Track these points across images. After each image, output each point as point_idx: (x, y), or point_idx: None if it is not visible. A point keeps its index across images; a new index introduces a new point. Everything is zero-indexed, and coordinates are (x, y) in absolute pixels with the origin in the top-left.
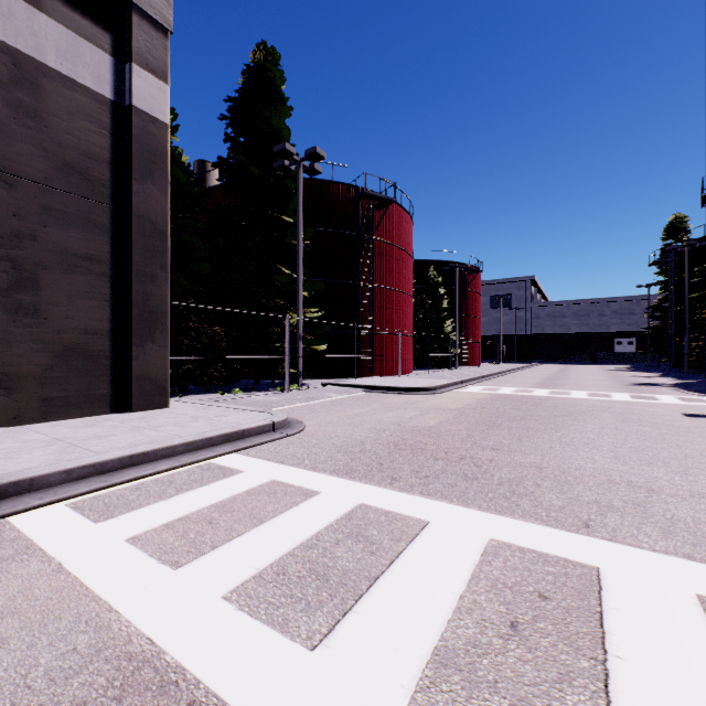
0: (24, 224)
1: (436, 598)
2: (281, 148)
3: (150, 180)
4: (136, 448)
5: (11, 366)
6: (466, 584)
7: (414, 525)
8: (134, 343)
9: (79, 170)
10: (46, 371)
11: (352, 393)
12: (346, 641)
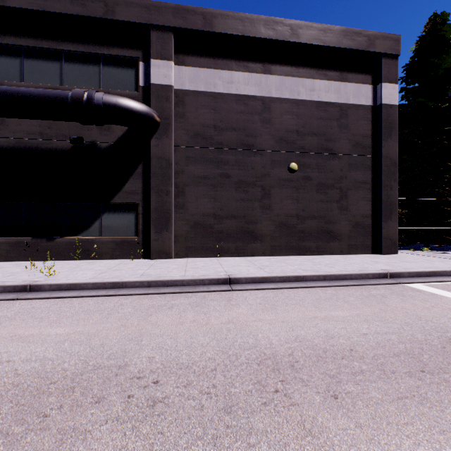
0: (343, 173)
1: None
2: None
3: (389, 137)
4: (427, 269)
5: (339, 231)
6: None
7: None
8: (382, 220)
9: (360, 144)
10: (349, 233)
11: None
12: None
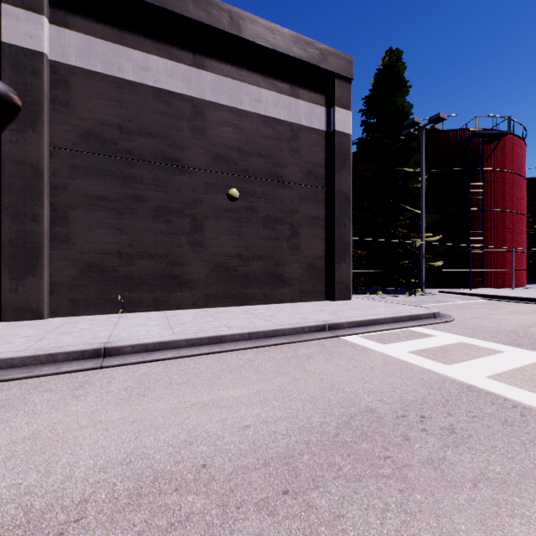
0: (294, 205)
1: None
2: (410, 122)
3: (342, 169)
4: (369, 317)
5: (290, 274)
6: None
7: None
8: (335, 262)
9: (313, 173)
10: (301, 277)
11: (472, 299)
12: None
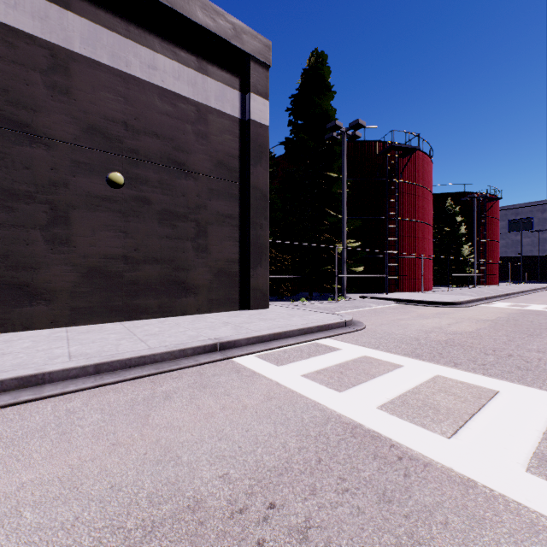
0: (201, 200)
1: (524, 430)
2: (332, 125)
3: (259, 164)
4: (274, 330)
5: (196, 281)
6: (545, 427)
7: (487, 391)
8: (251, 267)
9: (224, 164)
10: (210, 283)
11: (387, 304)
12: (468, 439)
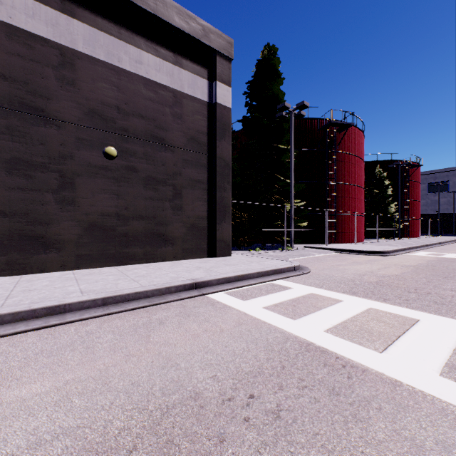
0: (177, 168)
1: (438, 348)
2: (282, 106)
3: (223, 139)
4: (238, 272)
5: (173, 233)
6: (455, 345)
7: (410, 320)
8: (217, 222)
9: (196, 139)
10: (184, 236)
11: (327, 253)
12: (396, 353)
